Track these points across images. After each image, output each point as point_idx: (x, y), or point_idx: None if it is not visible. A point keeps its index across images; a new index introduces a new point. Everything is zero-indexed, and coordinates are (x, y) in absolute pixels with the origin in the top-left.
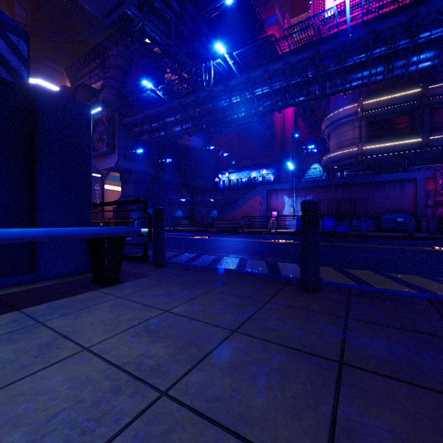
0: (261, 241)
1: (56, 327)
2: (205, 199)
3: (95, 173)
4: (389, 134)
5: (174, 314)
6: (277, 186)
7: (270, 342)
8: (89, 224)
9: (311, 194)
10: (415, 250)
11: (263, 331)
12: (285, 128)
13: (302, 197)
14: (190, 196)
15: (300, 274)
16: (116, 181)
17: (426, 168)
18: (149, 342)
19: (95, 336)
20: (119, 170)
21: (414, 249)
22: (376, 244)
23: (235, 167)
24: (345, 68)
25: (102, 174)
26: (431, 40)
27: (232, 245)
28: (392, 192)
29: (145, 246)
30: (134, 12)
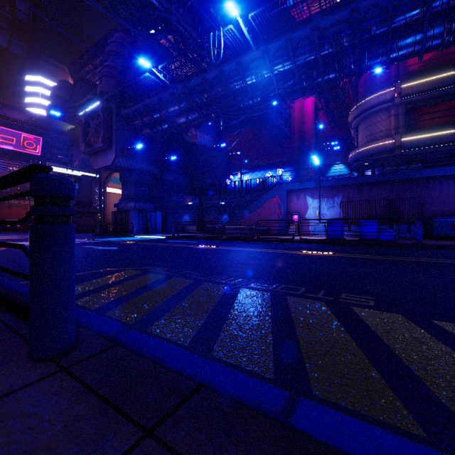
0: (289, 253)
1: None
2: (214, 202)
3: (92, 173)
4: (432, 123)
5: None
6: (298, 185)
7: None
8: None
9: (340, 194)
10: None
11: None
12: (304, 123)
13: (329, 198)
14: (199, 199)
15: None
16: (119, 184)
17: None
18: None
19: None
20: (118, 169)
21: None
22: None
23: (248, 167)
24: (394, 28)
25: (99, 174)
26: None
27: (250, 260)
28: (445, 191)
29: None
30: None
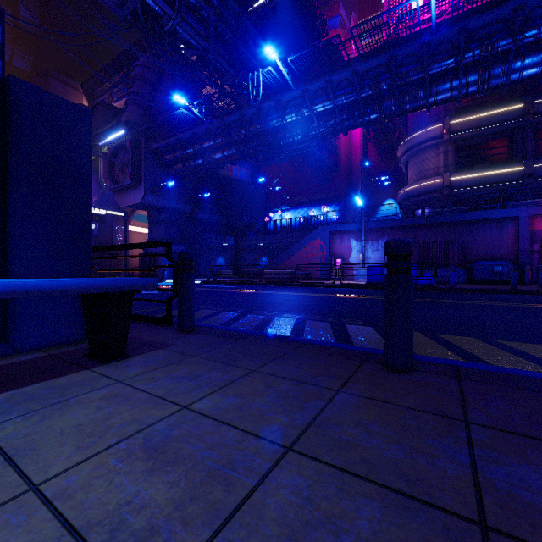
0: (323, 296)
1: (3, 438)
2: (252, 243)
3: (117, 211)
4: (482, 162)
5: (195, 413)
6: (342, 227)
7: (351, 474)
8: (89, 274)
9: (384, 237)
10: (524, 307)
11: (336, 448)
12: (352, 155)
13: (373, 240)
14: (234, 239)
15: (378, 342)
16: (143, 221)
17: (530, 203)
18: (145, 472)
19: (59, 457)
20: (146, 207)
21: (522, 307)
22: (472, 300)
23: (290, 204)
24: (429, 77)
25: (125, 213)
26: (540, 40)
27: (286, 301)
28: (488, 234)
29: (169, 303)
30: (163, 8)
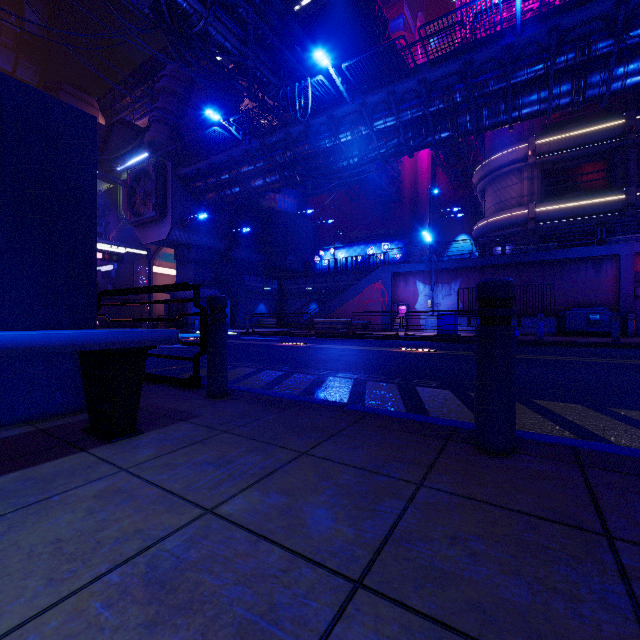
0: (386, 351)
1: None
2: (299, 286)
3: (139, 249)
4: (575, 189)
5: (222, 521)
6: (406, 267)
7: (456, 634)
8: (92, 324)
9: (457, 279)
10: (633, 365)
11: (428, 583)
12: (418, 182)
13: (444, 284)
14: (278, 282)
15: (459, 410)
16: (170, 261)
17: (634, 239)
18: (142, 627)
19: (17, 599)
20: (173, 245)
21: (630, 364)
22: (566, 356)
23: (344, 241)
24: (513, 87)
25: (148, 251)
26: None
27: (341, 356)
28: (583, 276)
29: (196, 361)
30: (192, 4)
